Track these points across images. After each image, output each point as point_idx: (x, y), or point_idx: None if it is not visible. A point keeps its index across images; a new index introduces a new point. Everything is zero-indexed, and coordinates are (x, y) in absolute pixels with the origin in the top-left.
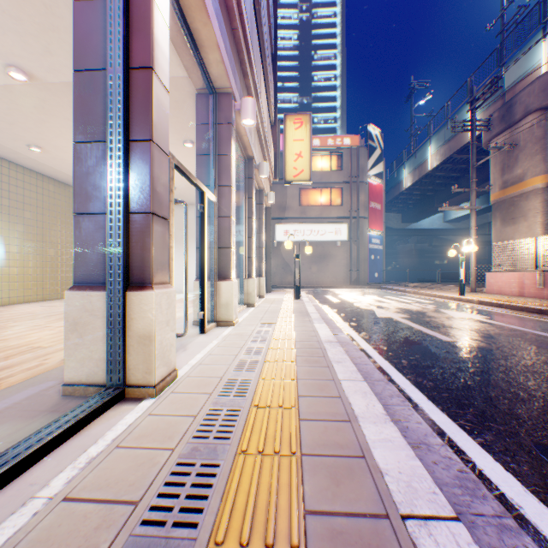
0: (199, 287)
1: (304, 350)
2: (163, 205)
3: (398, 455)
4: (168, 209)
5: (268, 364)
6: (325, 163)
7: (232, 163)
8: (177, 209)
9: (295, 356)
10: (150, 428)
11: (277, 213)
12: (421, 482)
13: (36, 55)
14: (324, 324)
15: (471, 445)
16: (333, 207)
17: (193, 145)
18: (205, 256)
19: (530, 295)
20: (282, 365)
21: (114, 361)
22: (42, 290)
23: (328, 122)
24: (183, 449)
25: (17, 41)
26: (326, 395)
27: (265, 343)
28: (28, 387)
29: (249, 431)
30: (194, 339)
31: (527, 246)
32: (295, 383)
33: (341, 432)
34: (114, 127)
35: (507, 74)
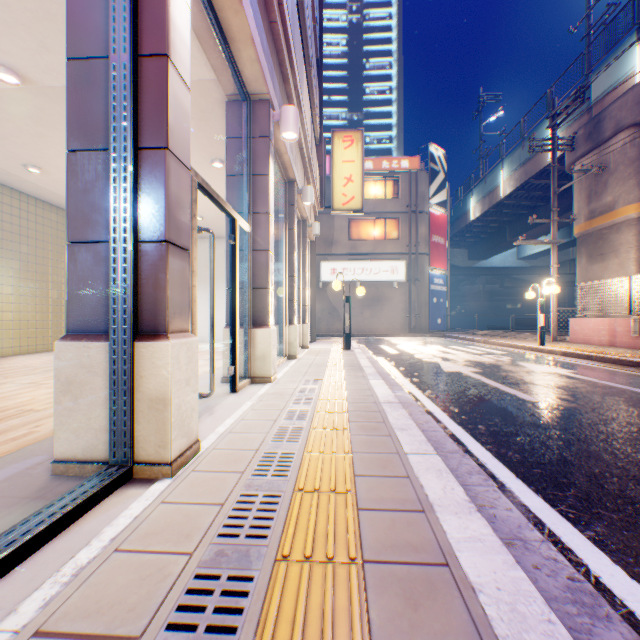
0: (229, 335)
1: (359, 414)
2: (181, 232)
3: (493, 561)
4: (188, 237)
5: (315, 432)
6: (379, 190)
7: (270, 186)
8: (205, 243)
9: (348, 422)
10: (162, 522)
11: (323, 248)
12: (530, 604)
13: (29, 51)
14: (381, 381)
15: (579, 541)
16: (388, 241)
17: (223, 165)
18: (236, 298)
19: (623, 345)
20: (332, 433)
21: (118, 432)
22: (42, 339)
23: (382, 141)
24: (205, 554)
25: (5, 33)
26: (390, 474)
27: (310, 405)
28: (9, 464)
29: (293, 526)
30: (223, 400)
31: (619, 287)
32: (350, 457)
33: (413, 528)
34: (118, 130)
35: (594, 84)
